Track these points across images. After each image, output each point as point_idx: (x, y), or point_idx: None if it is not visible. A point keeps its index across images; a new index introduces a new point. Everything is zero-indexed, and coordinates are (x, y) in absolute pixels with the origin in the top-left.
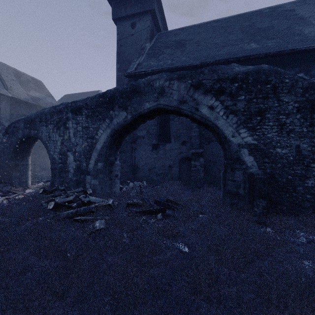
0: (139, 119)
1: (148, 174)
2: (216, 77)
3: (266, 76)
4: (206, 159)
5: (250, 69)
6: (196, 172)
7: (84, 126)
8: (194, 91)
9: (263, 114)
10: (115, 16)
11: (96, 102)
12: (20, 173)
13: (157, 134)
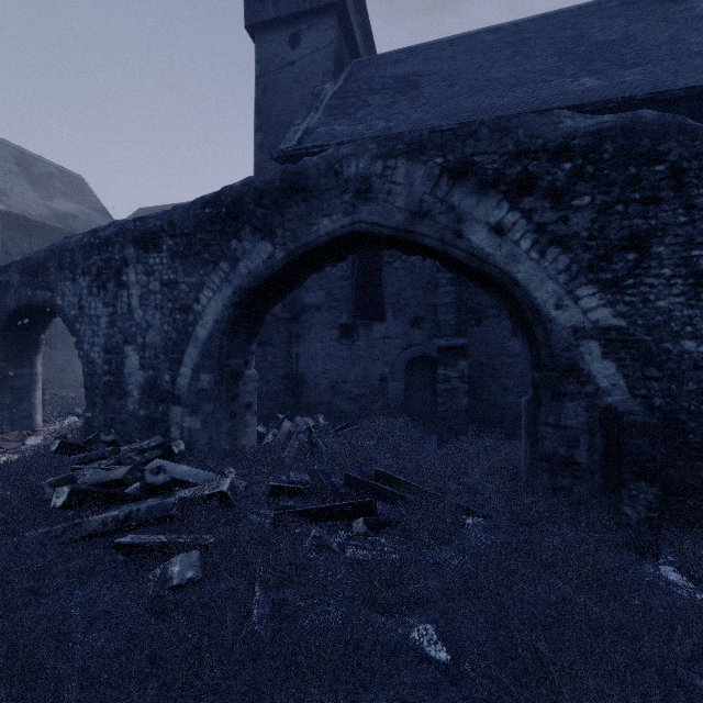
0: (306, 261)
1: (331, 398)
2: (511, 147)
3: (653, 141)
4: (472, 362)
5: (608, 123)
6: (448, 394)
7: (167, 280)
8: (450, 186)
9: (644, 245)
10: (251, 19)
11: (195, 217)
12: (15, 397)
13: (352, 300)
